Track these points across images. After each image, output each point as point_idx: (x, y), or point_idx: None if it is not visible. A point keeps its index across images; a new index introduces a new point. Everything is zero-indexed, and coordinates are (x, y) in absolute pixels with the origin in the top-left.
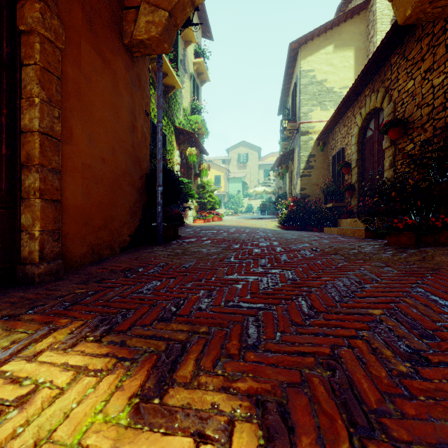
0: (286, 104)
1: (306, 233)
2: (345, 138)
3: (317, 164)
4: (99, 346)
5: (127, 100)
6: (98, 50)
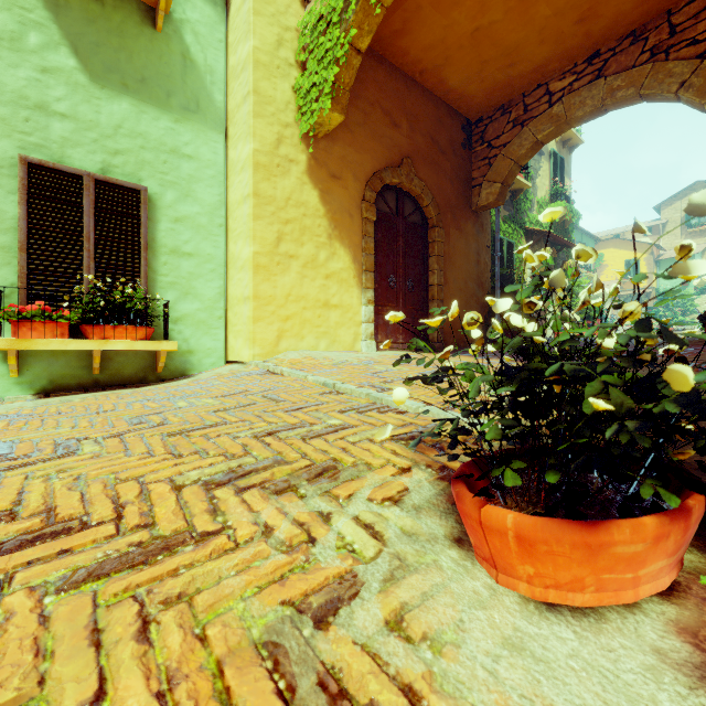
0: None
1: None
2: None
3: None
4: (466, 356)
5: (473, 246)
6: (458, 227)
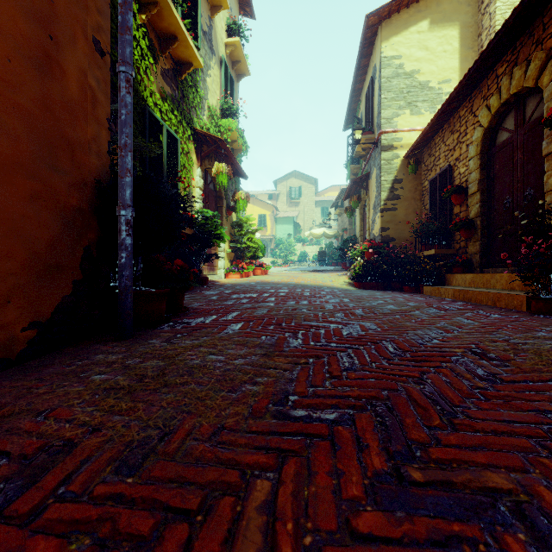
0: (356, 114)
1: (400, 296)
2: (454, 151)
3: (405, 192)
4: None
5: None
6: None
